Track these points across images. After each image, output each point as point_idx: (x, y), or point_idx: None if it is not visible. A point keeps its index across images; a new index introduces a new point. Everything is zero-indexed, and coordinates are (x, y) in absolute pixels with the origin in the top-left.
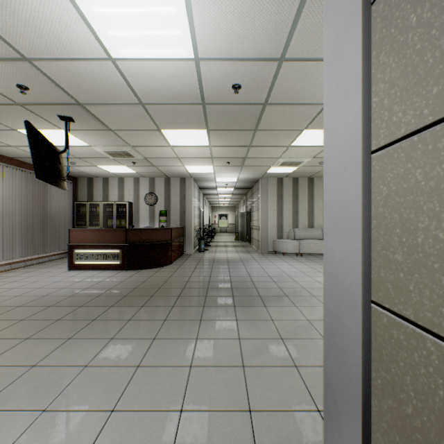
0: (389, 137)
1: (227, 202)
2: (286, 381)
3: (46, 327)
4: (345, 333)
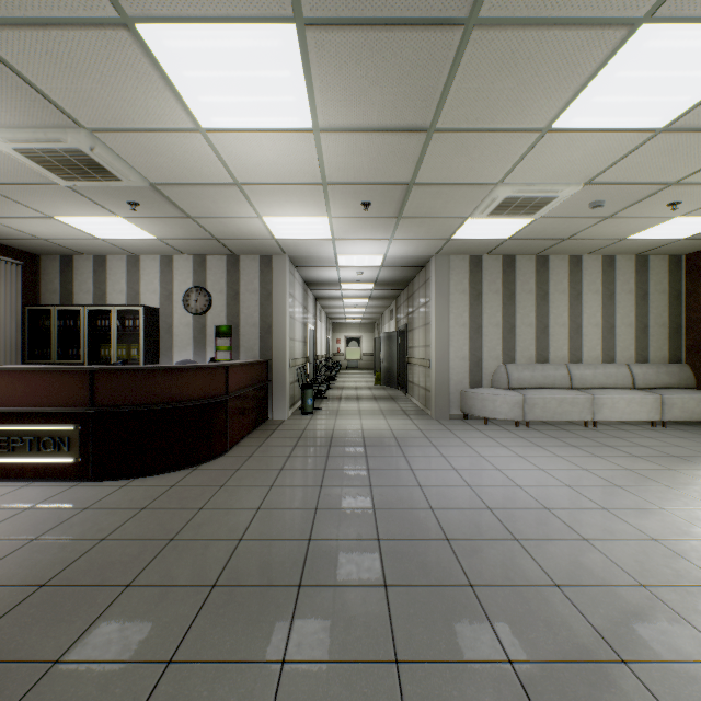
0: None
1: (360, 316)
2: None
3: None
4: None
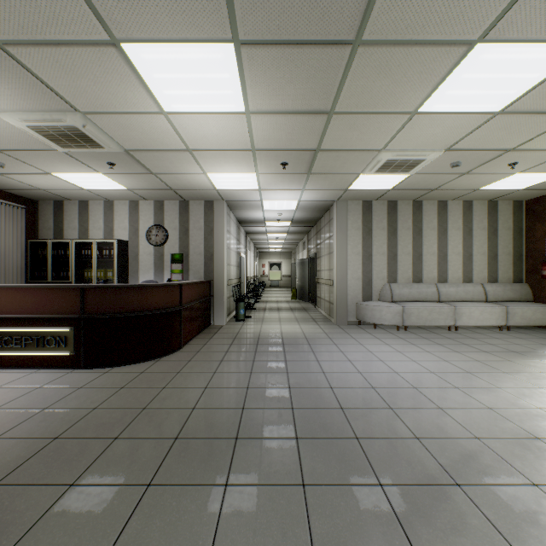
0: None
1: (280, 246)
2: None
3: None
4: None
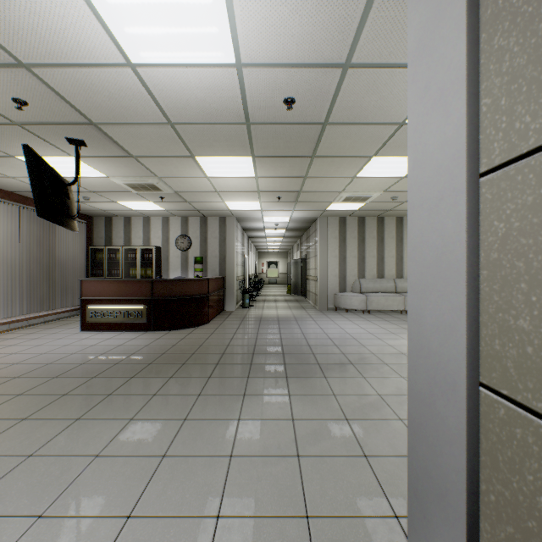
0: (509, 152)
1: (278, 247)
2: (354, 476)
3: (49, 404)
4: (441, 425)
